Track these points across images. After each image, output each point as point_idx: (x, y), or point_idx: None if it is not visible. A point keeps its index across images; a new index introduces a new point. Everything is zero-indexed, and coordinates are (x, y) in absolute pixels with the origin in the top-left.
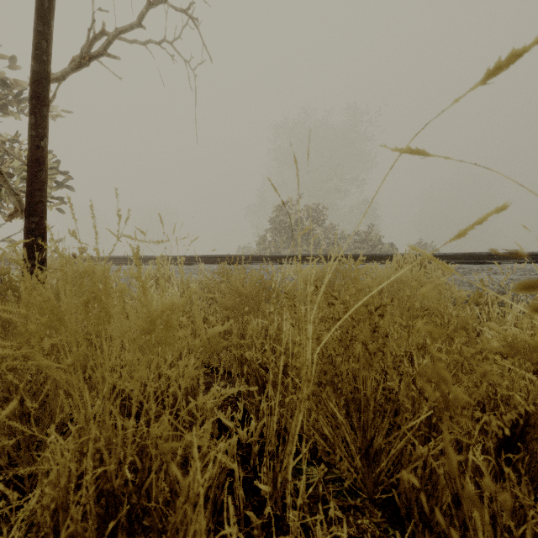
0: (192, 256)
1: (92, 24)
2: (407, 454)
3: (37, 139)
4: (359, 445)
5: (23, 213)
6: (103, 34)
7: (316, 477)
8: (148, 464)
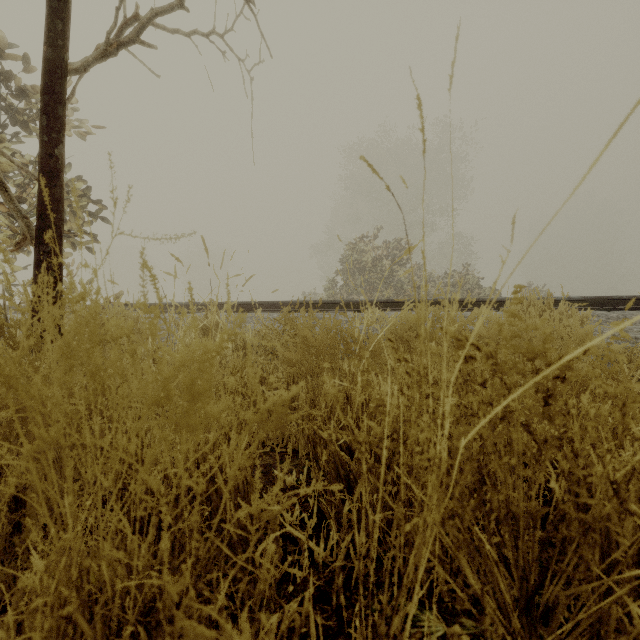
0: (248, 303)
1: (120, 2)
2: (611, 620)
3: (50, 146)
4: (516, 594)
5: (32, 241)
6: (137, 19)
7: (437, 633)
8: (161, 639)
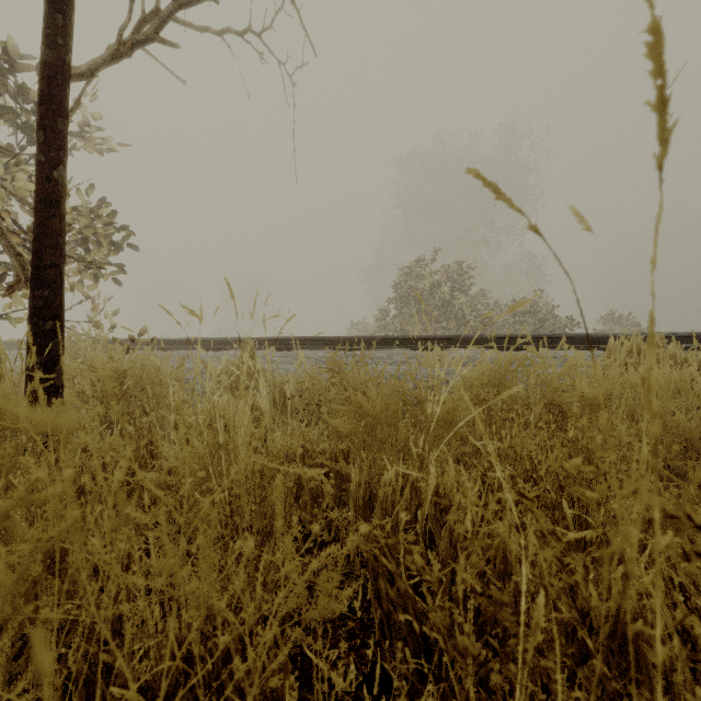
0: (290, 338)
1: None
2: None
3: (47, 168)
4: None
5: (27, 283)
6: (158, 14)
7: None
8: None
